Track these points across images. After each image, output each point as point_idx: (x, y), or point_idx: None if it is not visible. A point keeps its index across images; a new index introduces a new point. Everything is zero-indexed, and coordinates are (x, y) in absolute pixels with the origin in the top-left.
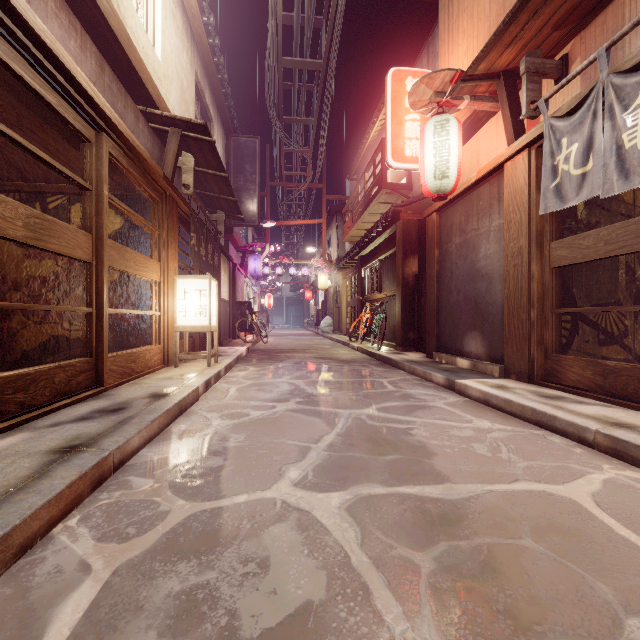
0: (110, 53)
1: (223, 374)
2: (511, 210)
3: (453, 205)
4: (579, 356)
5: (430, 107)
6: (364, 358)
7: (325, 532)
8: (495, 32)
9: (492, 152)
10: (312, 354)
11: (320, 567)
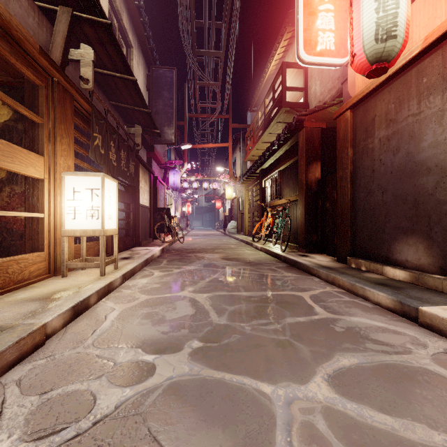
0: None
1: (119, 284)
2: None
3: (375, 96)
4: None
5: None
6: (269, 259)
7: None
8: None
9: (437, 19)
10: (220, 254)
11: None
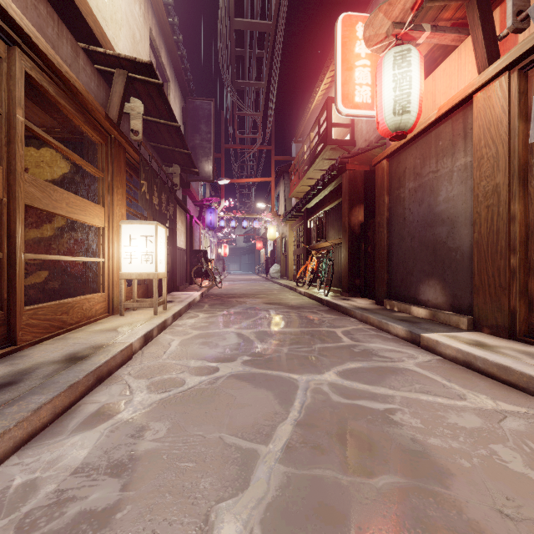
0: None
1: (170, 322)
2: (483, 145)
3: (406, 149)
4: None
5: (386, 42)
6: (312, 303)
7: None
8: None
9: (452, 89)
10: (262, 299)
11: None
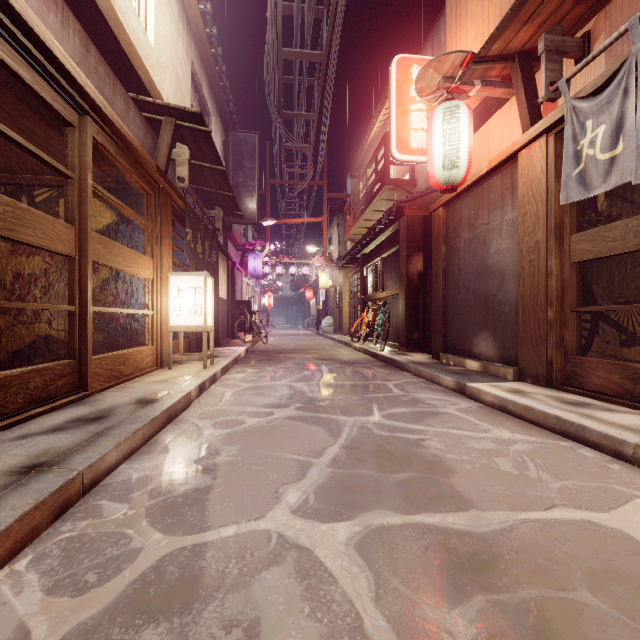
0: (97, 33)
1: (219, 376)
2: (526, 201)
3: (461, 199)
4: (599, 358)
5: (438, 94)
6: (367, 359)
7: (330, 580)
8: (512, 6)
9: (504, 141)
10: (313, 355)
11: (325, 635)
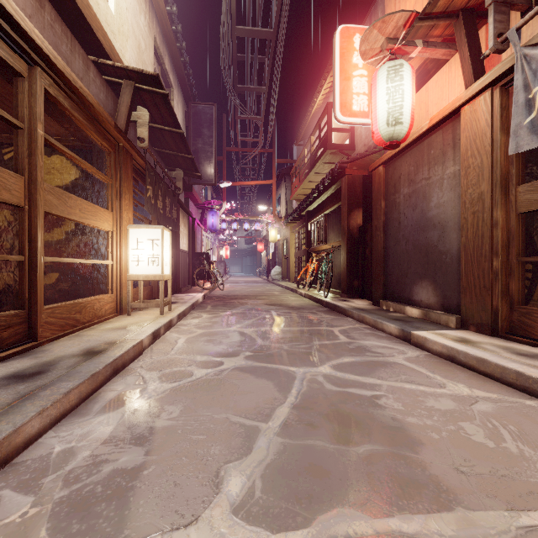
0: None
1: (175, 322)
2: (469, 155)
3: (401, 157)
4: None
5: (381, 56)
6: (312, 305)
7: None
8: None
9: (443, 101)
10: (263, 300)
11: None
